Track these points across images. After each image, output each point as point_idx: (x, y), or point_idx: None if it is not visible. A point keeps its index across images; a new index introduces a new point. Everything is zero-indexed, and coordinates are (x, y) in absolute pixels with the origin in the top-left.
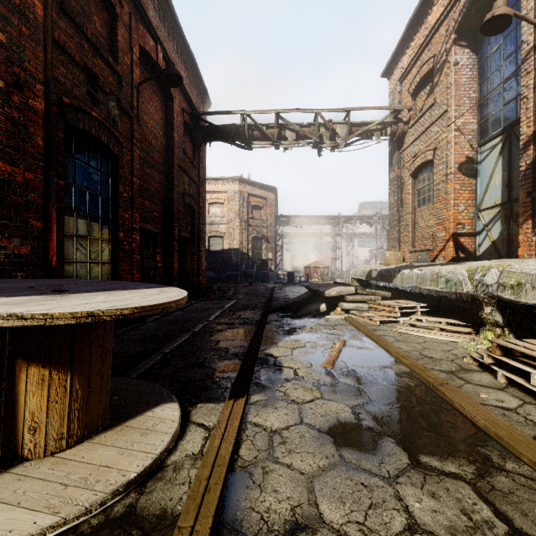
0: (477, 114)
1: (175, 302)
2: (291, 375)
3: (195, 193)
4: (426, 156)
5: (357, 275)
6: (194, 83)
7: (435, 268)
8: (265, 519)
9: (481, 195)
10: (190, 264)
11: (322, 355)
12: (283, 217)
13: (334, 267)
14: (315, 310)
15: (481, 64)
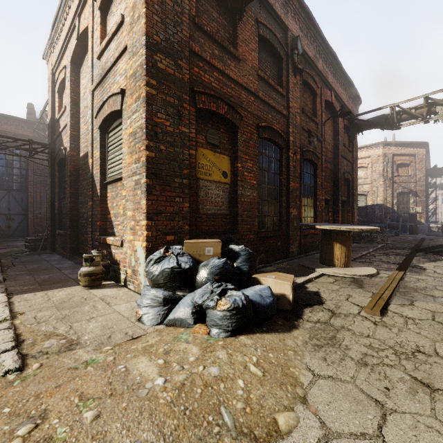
0: None
1: (378, 229)
2: (431, 272)
3: (350, 169)
4: None
5: None
6: (350, 96)
7: None
8: (415, 286)
9: None
10: (346, 218)
11: None
12: (436, 169)
13: None
14: None
15: None
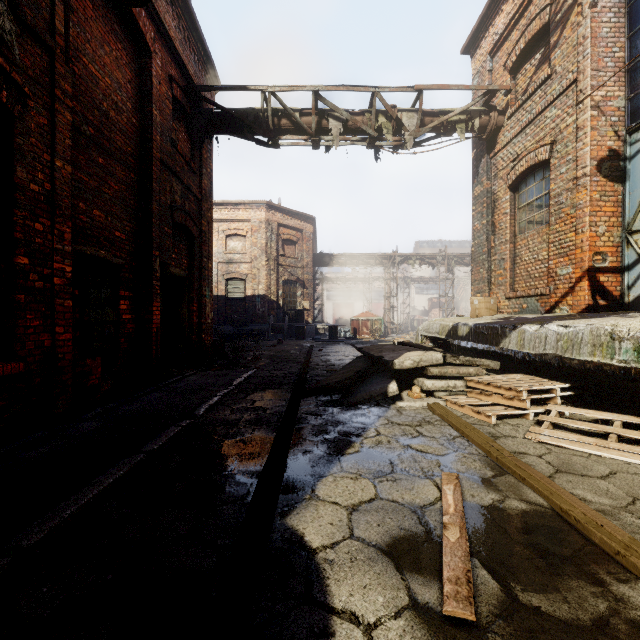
0: (625, 83)
1: None
2: None
3: (194, 211)
4: (537, 155)
5: (431, 332)
6: (191, 43)
7: (604, 323)
8: None
9: (634, 209)
10: (187, 315)
11: (424, 534)
12: (323, 255)
13: (388, 319)
14: (379, 393)
15: (632, 5)
